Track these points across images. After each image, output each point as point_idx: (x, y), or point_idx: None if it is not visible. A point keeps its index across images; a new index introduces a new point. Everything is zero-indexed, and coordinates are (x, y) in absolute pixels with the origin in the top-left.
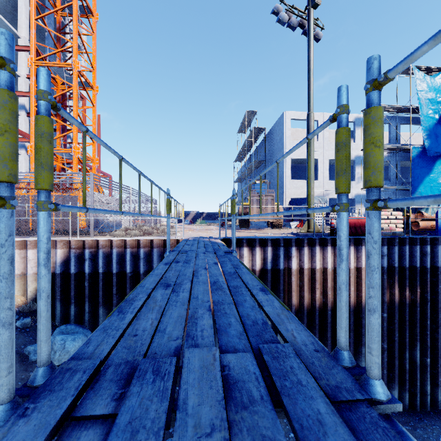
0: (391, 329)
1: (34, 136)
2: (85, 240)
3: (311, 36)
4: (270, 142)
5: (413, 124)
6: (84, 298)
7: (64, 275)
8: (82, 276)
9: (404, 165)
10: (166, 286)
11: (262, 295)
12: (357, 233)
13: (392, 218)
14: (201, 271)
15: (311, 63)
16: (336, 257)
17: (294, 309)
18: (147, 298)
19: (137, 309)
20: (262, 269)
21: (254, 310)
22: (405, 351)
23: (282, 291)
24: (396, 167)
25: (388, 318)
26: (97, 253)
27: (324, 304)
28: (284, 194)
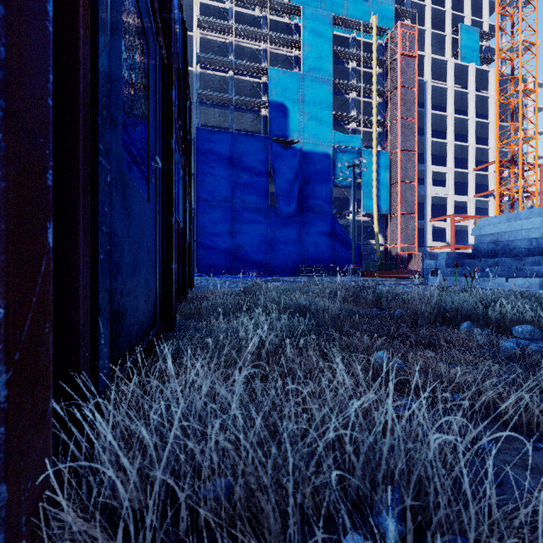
0: None
1: None
2: None
3: None
4: None
5: None
6: None
7: None
8: None
9: None
10: None
11: None
12: None
13: None
14: None
15: None
16: None
17: None
18: None
19: None
20: None
21: None
22: None
23: None
24: None
25: None
26: None
27: None
28: None
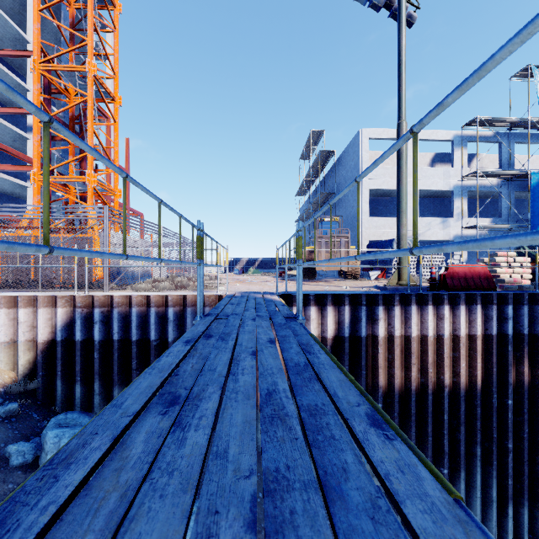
0: (518, 421)
1: (38, 161)
2: (94, 295)
3: (403, 16)
4: (342, 170)
5: (532, 143)
6: (93, 374)
7: (67, 344)
8: (91, 345)
9: (518, 197)
10: (168, 405)
11: (379, 442)
12: (469, 286)
13: (519, 266)
14: (245, 360)
15: (403, 53)
16: (440, 320)
17: (381, 393)
18: (108, 448)
19: (53, 509)
20: (337, 337)
21: (382, 528)
22: (538, 453)
23: (364, 367)
24: (509, 199)
25: (514, 406)
26: (111, 314)
27: (424, 386)
28: (360, 235)
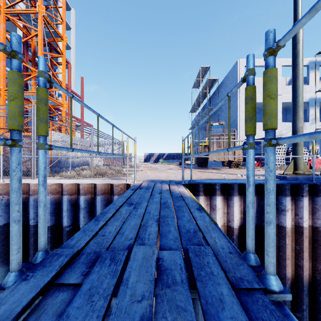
0: None
1: (3, 80)
2: None
3: None
4: (223, 91)
5: None
6: None
7: None
8: None
9: None
10: None
11: None
12: None
13: None
14: None
15: None
16: None
17: (289, 284)
18: None
19: None
20: (242, 226)
21: None
22: None
23: None
24: None
25: None
26: (28, 201)
27: None
28: (238, 136)
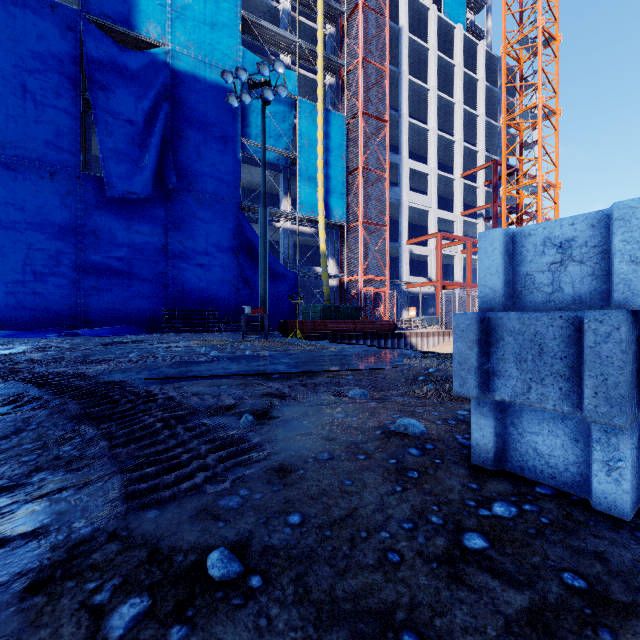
0: None
1: None
2: None
3: None
4: None
5: None
6: None
7: None
8: None
9: None
10: None
11: None
12: None
13: None
14: None
15: None
16: None
17: None
18: None
19: None
20: None
21: None
22: None
23: None
24: None
25: None
26: None
27: None
28: None
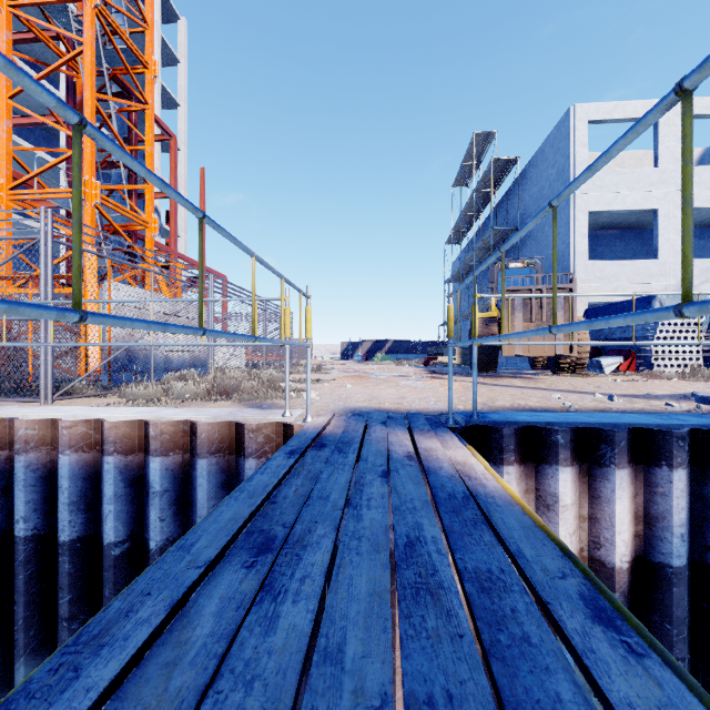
0: None
1: (7, 166)
2: None
3: None
4: (530, 188)
5: None
6: None
7: None
8: None
9: None
10: None
11: None
12: None
13: None
14: None
15: None
16: None
17: None
18: None
19: None
20: (639, 561)
21: None
22: None
23: None
24: None
25: None
26: (14, 468)
27: None
28: None
